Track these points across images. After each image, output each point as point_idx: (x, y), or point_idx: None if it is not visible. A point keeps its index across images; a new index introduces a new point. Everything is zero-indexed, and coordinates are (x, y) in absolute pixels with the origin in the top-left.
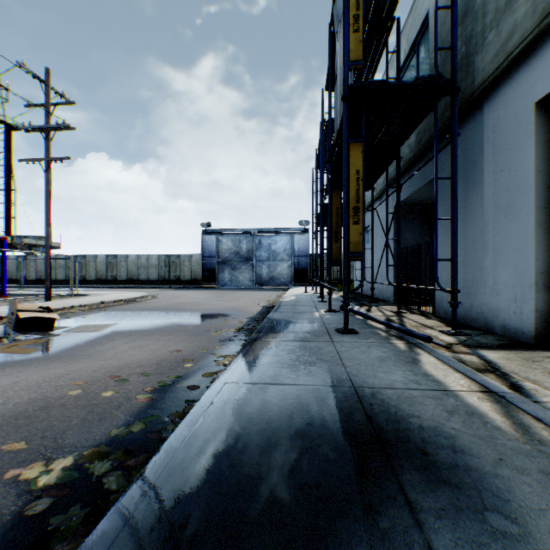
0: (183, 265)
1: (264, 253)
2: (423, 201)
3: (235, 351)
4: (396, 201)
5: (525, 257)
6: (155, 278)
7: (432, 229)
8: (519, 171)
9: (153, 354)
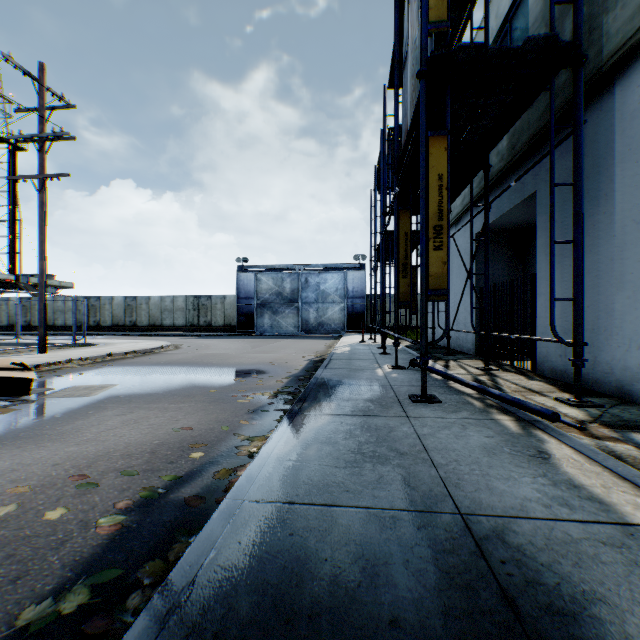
0: (215, 309)
1: (311, 294)
2: (514, 226)
3: (269, 428)
4: (484, 224)
5: None
6: (181, 323)
7: (525, 262)
8: None
9: (151, 434)
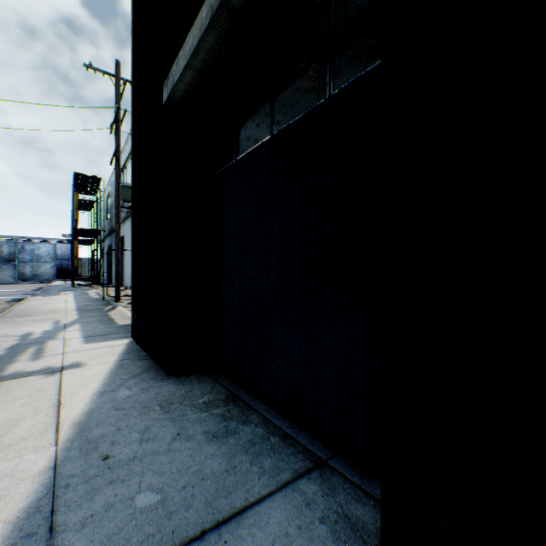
0: None
1: (28, 256)
2: None
3: None
4: (100, 249)
5: None
6: None
7: None
8: None
9: (13, 293)
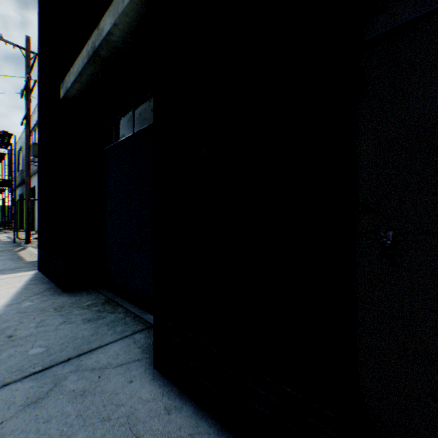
0: None
1: None
2: None
3: None
4: (12, 197)
5: None
6: None
7: None
8: None
9: None
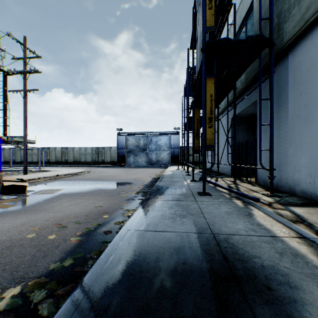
0: (106, 153)
1: (153, 146)
2: (248, 115)
3: (135, 206)
4: (233, 114)
5: (317, 148)
6: (89, 160)
7: (254, 132)
8: (313, 94)
9: (84, 208)
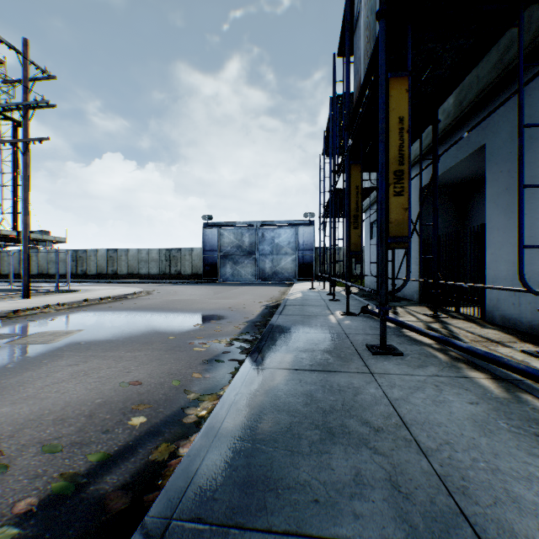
0: (184, 260)
1: (267, 247)
2: (456, 181)
3: (222, 383)
4: (432, 176)
5: None
6: (155, 272)
7: (466, 215)
8: None
9: (96, 389)
